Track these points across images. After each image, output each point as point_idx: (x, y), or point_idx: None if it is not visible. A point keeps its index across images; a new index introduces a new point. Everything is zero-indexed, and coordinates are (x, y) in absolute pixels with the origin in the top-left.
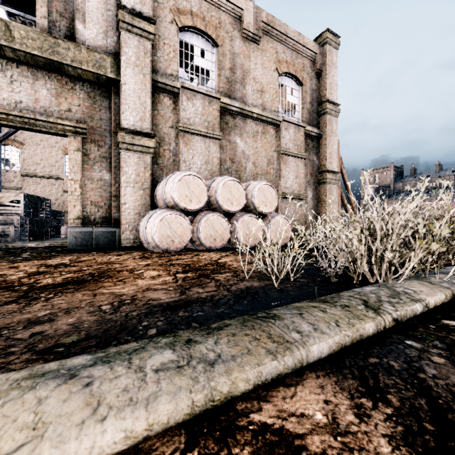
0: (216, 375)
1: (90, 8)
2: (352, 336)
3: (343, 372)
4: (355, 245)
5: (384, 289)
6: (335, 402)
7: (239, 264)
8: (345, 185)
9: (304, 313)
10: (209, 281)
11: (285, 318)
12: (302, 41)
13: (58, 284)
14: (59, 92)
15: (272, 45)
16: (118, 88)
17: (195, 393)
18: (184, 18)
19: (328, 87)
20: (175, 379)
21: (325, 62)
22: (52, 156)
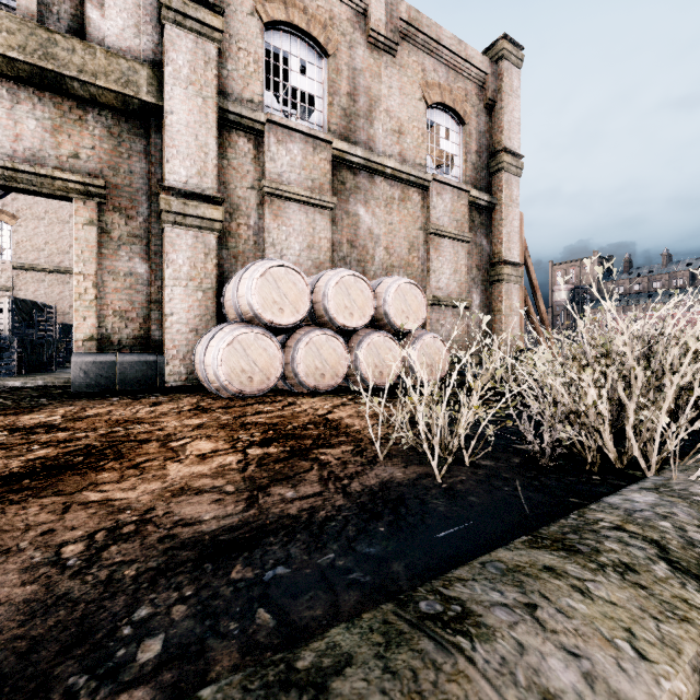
0: None
1: None
2: (687, 694)
3: None
4: (590, 398)
5: (679, 503)
6: None
7: (364, 424)
8: (532, 286)
9: (538, 602)
10: (308, 468)
11: (496, 628)
12: (464, 53)
13: (7, 477)
14: (57, 124)
15: (417, 57)
16: (160, 120)
17: None
18: (272, 8)
19: (506, 128)
20: None
21: (500, 89)
22: (65, 237)
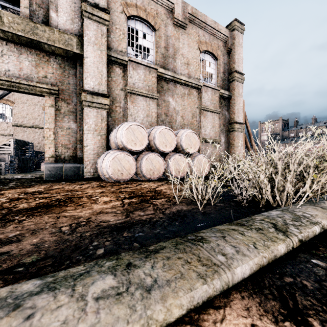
0: (152, 303)
1: (61, 1)
2: (268, 257)
3: (264, 292)
4: (261, 178)
5: (287, 213)
6: (262, 326)
7: (171, 192)
8: (248, 133)
9: (226, 236)
10: (148, 206)
11: (211, 241)
12: (217, 28)
13: (31, 208)
14: (38, 63)
15: (195, 30)
16: (82, 61)
17: (132, 324)
18: (131, 10)
19: (236, 61)
20: (114, 309)
21: (234, 43)
22: (35, 111)
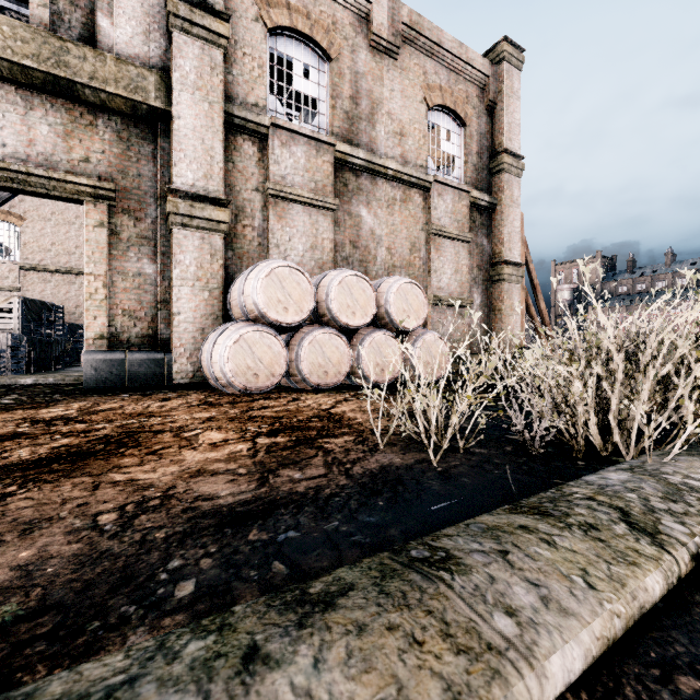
0: None
1: None
2: (626, 614)
3: None
4: (575, 389)
5: (648, 480)
6: None
7: (366, 418)
8: (533, 285)
9: (510, 549)
10: (313, 454)
11: (472, 566)
12: (465, 56)
13: (37, 461)
14: (69, 129)
15: (418, 60)
16: (168, 125)
17: None
18: (276, 14)
19: (506, 130)
20: None
21: (501, 90)
22: (71, 238)
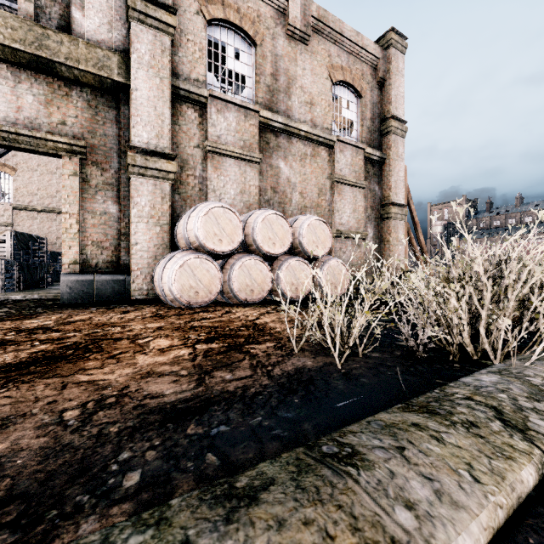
0: None
1: None
2: (507, 505)
3: None
4: (452, 306)
5: (515, 382)
6: None
7: (284, 327)
8: (414, 222)
9: (406, 445)
10: (241, 358)
11: (375, 462)
12: (361, 42)
13: (18, 365)
14: (49, 98)
15: (324, 46)
16: (127, 95)
17: None
18: (213, 9)
19: (393, 100)
20: None
21: (389, 70)
22: (53, 184)
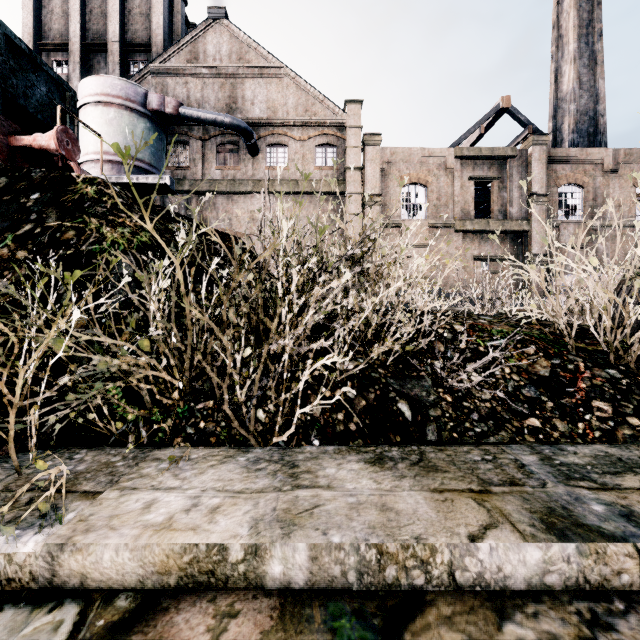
0: None
1: (514, 198)
2: None
3: None
4: None
5: None
6: None
7: None
8: None
9: None
10: None
11: None
12: None
13: None
14: (500, 241)
15: (629, 168)
16: (526, 233)
17: None
18: (561, 182)
19: None
20: None
21: None
22: None
